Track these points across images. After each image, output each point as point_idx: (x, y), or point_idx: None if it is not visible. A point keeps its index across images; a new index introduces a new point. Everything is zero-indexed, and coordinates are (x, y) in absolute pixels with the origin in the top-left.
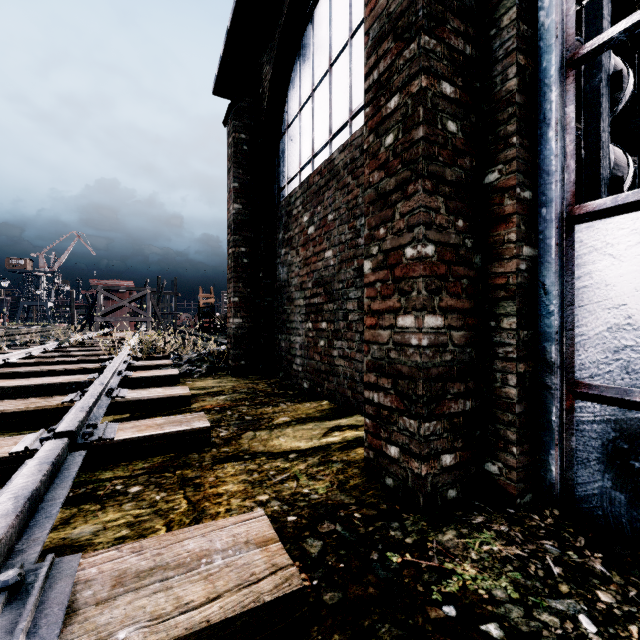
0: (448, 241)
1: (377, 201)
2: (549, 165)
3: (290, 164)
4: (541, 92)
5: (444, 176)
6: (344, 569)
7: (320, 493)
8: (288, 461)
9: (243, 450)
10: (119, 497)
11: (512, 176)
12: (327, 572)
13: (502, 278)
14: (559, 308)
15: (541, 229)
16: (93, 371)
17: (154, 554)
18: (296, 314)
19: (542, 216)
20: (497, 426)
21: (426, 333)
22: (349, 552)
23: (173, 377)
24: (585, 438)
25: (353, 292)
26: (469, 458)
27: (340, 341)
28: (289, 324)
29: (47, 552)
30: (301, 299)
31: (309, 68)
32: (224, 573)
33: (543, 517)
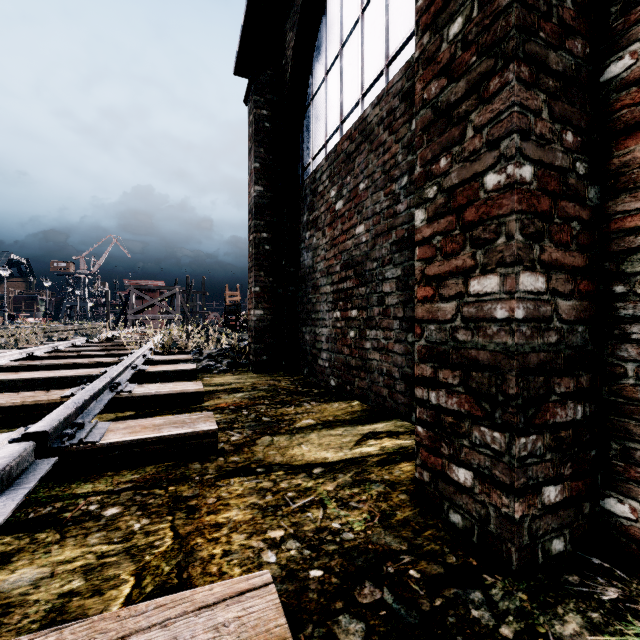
0: (552, 162)
1: (435, 122)
2: None
3: (315, 137)
4: None
5: (547, 62)
6: None
7: (356, 530)
8: (312, 478)
9: (256, 460)
10: (88, 523)
11: None
12: None
13: (638, 217)
14: None
15: None
16: (111, 365)
17: None
18: (322, 303)
19: None
20: (628, 444)
21: (521, 300)
22: None
23: (189, 372)
24: None
25: (390, 271)
26: (581, 491)
27: (374, 330)
28: (314, 315)
29: None
30: (328, 285)
31: (337, 23)
32: None
33: None
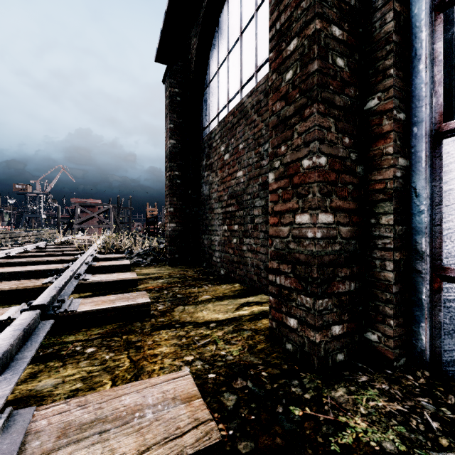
0: (337, 154)
1: (279, 125)
2: (420, 92)
3: (211, 109)
4: (413, 33)
5: (334, 102)
6: (255, 421)
7: (234, 355)
8: (209, 329)
9: (175, 320)
10: (77, 356)
11: (390, 101)
12: (241, 423)
13: (381, 184)
14: (428, 207)
15: (413, 144)
16: (69, 262)
17: (96, 408)
18: (215, 220)
19: (414, 134)
20: (376, 303)
21: (320, 227)
22: (258, 405)
23: (125, 266)
24: (451, 313)
25: (258, 201)
26: (353, 328)
27: (248, 239)
28: (210, 227)
29: (15, 401)
30: (219, 208)
31: (225, 37)
32: (153, 426)
33: (416, 377)
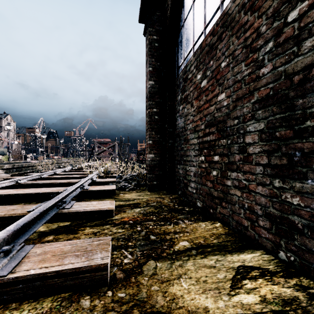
0: None
1: None
2: None
3: (186, 46)
4: None
5: None
6: None
7: None
8: None
9: (139, 301)
10: None
11: None
12: None
13: None
14: None
15: None
16: (74, 184)
17: None
18: (191, 150)
19: None
20: None
21: None
22: None
23: (111, 191)
24: None
25: (252, 125)
26: None
27: (235, 172)
28: (185, 158)
29: None
30: (195, 139)
31: None
32: None
33: None
